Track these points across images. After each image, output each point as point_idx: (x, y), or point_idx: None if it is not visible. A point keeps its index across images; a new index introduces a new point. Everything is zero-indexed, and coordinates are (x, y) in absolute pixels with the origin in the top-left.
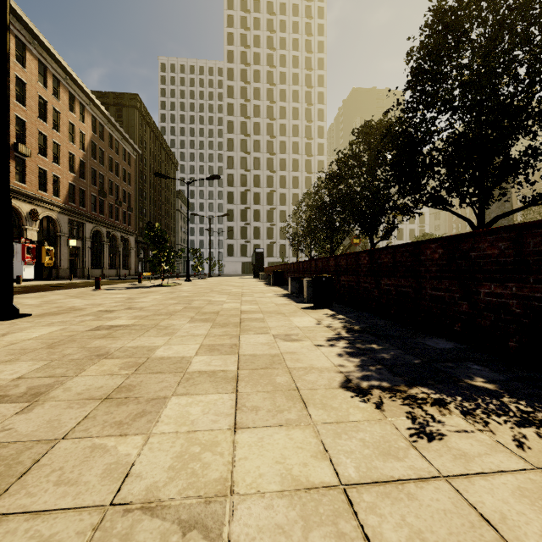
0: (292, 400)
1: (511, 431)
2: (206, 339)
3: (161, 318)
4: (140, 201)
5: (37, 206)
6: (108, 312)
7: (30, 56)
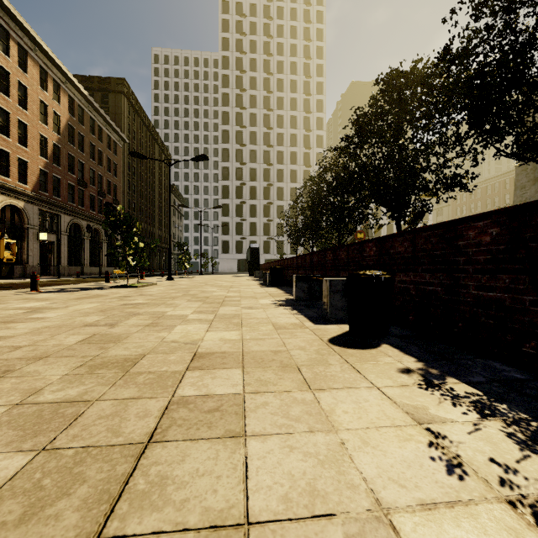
0: None
1: None
2: None
3: None
4: (128, 194)
5: None
6: None
7: None
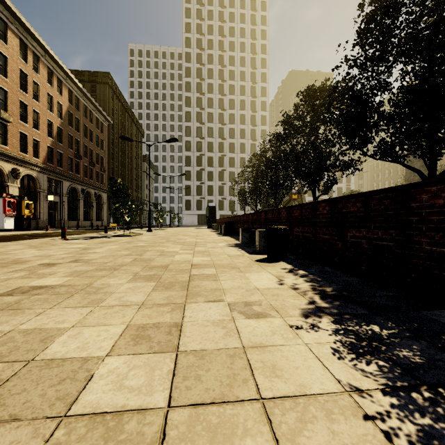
0: None
1: None
2: (138, 312)
3: (101, 274)
4: (111, 164)
5: (18, 165)
6: (48, 266)
7: (12, 34)
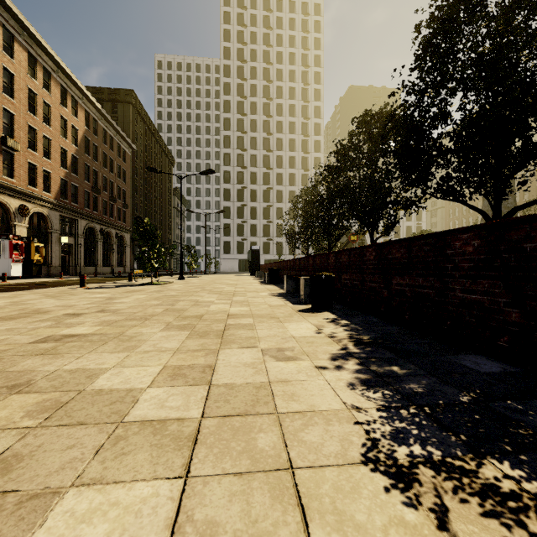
0: (281, 499)
1: None
2: (174, 356)
3: (131, 323)
4: (135, 198)
5: (27, 201)
6: (74, 316)
7: (19, 47)
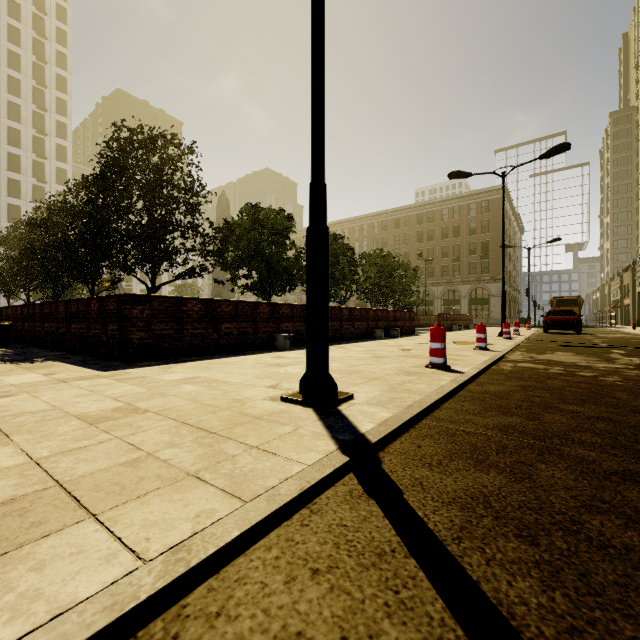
0: None
1: (23, 363)
2: None
3: None
4: None
5: None
6: None
7: None
